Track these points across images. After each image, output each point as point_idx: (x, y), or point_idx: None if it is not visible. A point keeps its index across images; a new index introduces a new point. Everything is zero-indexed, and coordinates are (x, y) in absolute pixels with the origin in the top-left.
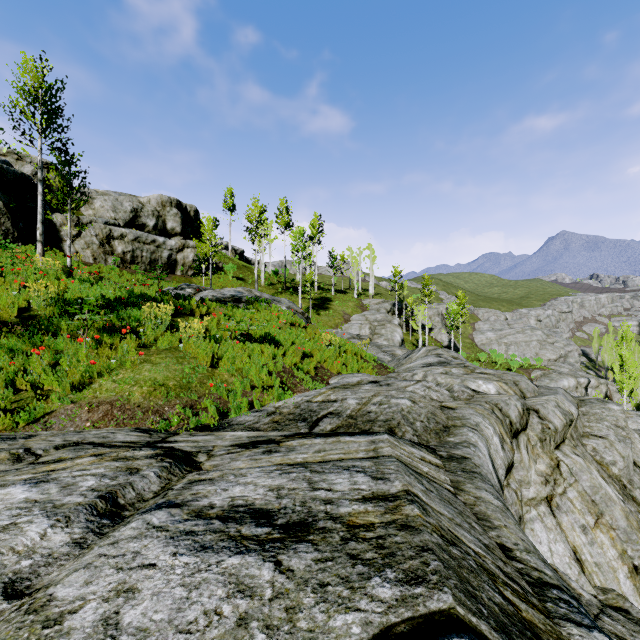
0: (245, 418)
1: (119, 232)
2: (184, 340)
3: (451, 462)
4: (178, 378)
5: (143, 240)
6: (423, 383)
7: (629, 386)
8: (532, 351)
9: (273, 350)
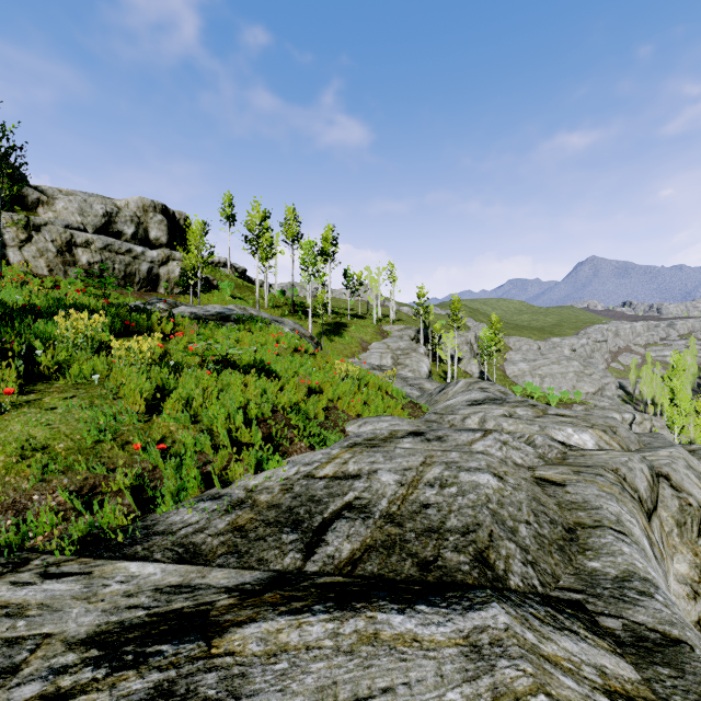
0: (184, 516)
1: (83, 238)
2: (113, 369)
3: (655, 666)
4: (78, 434)
5: (115, 249)
6: (495, 436)
7: (681, 422)
8: (569, 384)
9: (265, 384)
